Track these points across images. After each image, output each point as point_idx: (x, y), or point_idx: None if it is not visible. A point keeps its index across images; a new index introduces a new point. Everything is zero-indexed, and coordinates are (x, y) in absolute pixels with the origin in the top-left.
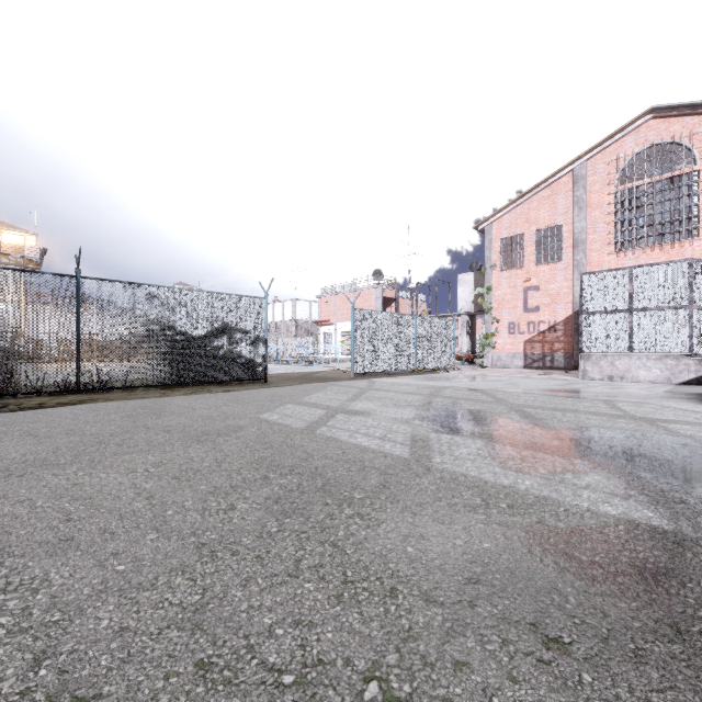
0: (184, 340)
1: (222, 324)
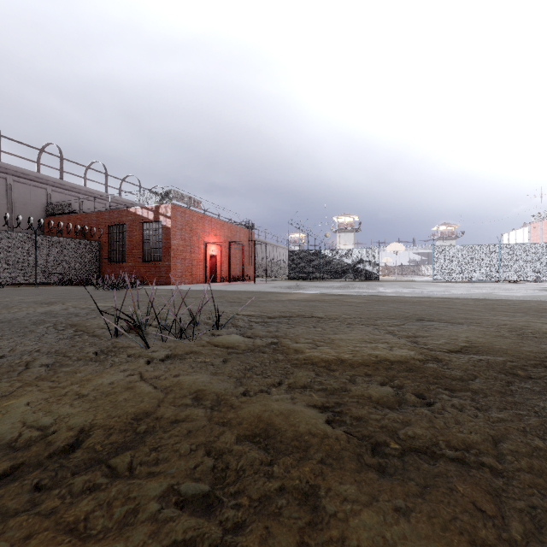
0: (347, 265)
1: (360, 259)
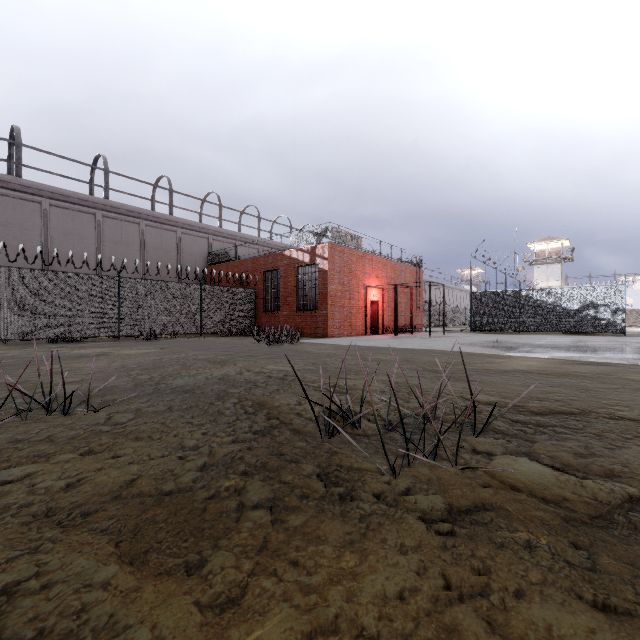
0: (566, 312)
1: (589, 302)
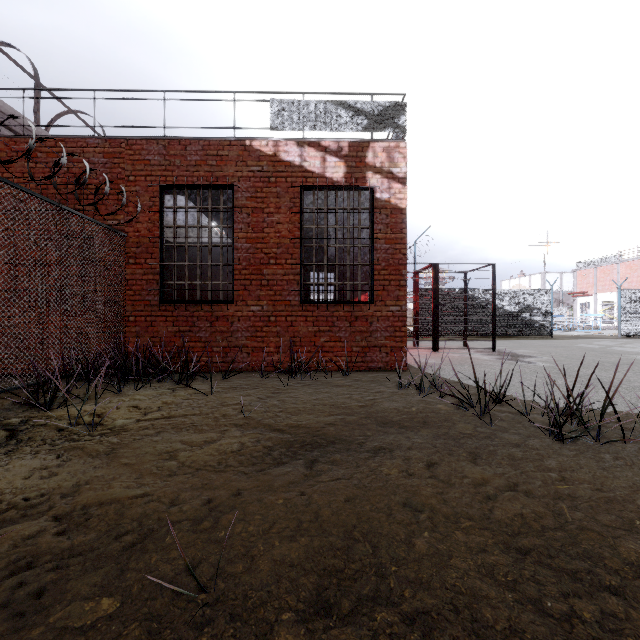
0: (507, 314)
1: (526, 305)
